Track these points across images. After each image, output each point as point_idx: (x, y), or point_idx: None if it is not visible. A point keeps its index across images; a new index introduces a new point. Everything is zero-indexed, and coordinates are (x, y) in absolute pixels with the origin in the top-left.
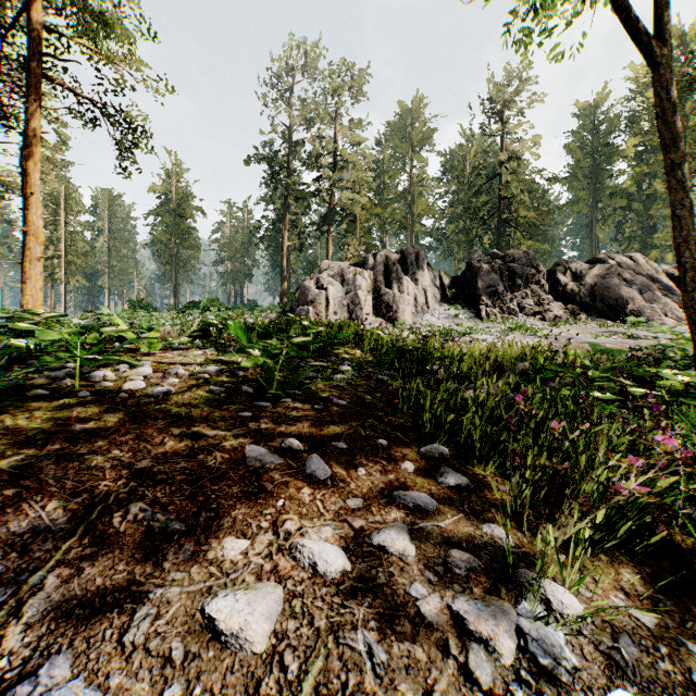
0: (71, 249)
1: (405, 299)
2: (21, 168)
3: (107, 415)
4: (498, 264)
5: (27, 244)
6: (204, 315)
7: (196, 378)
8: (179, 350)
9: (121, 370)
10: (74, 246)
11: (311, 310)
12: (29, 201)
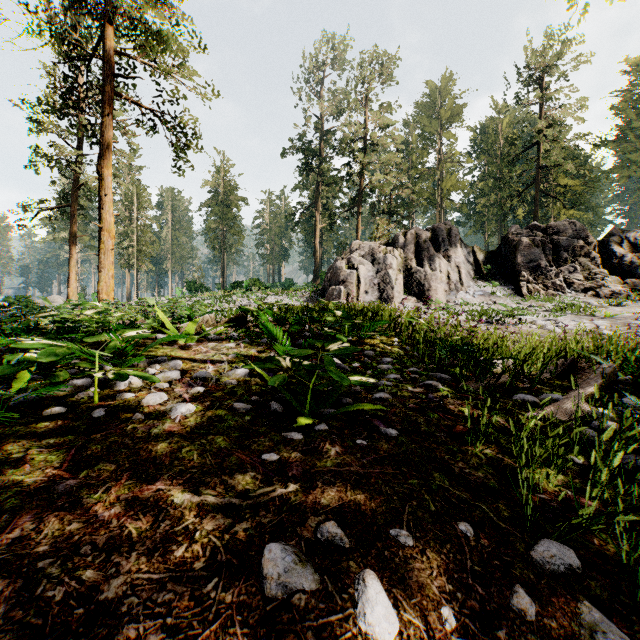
0: (141, 240)
1: (437, 277)
2: (97, 173)
3: (106, 458)
4: (540, 237)
5: (101, 238)
6: (246, 295)
7: (222, 386)
8: (215, 341)
9: (150, 372)
10: (144, 237)
11: (343, 290)
12: (103, 202)
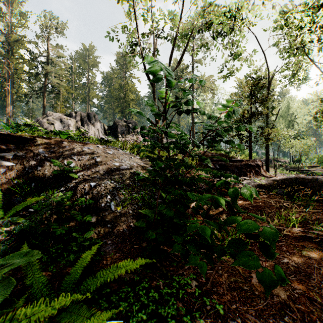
0: None
1: (90, 132)
2: None
3: None
4: (125, 124)
5: None
6: None
7: None
8: None
9: None
10: None
11: None
12: None
